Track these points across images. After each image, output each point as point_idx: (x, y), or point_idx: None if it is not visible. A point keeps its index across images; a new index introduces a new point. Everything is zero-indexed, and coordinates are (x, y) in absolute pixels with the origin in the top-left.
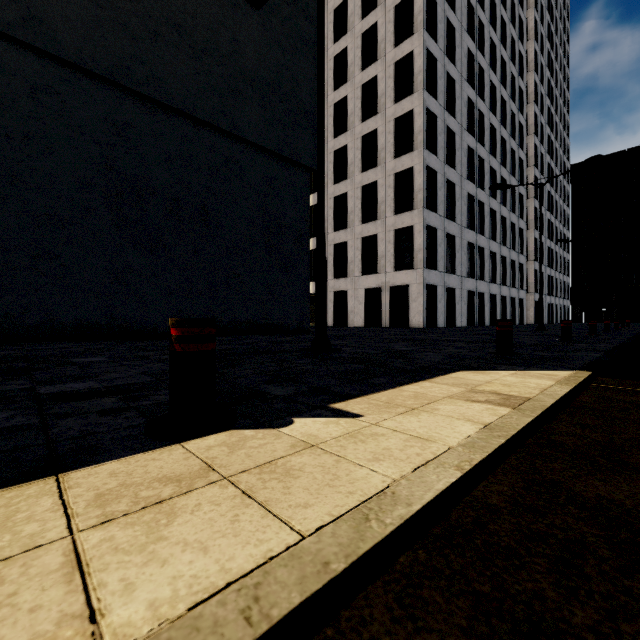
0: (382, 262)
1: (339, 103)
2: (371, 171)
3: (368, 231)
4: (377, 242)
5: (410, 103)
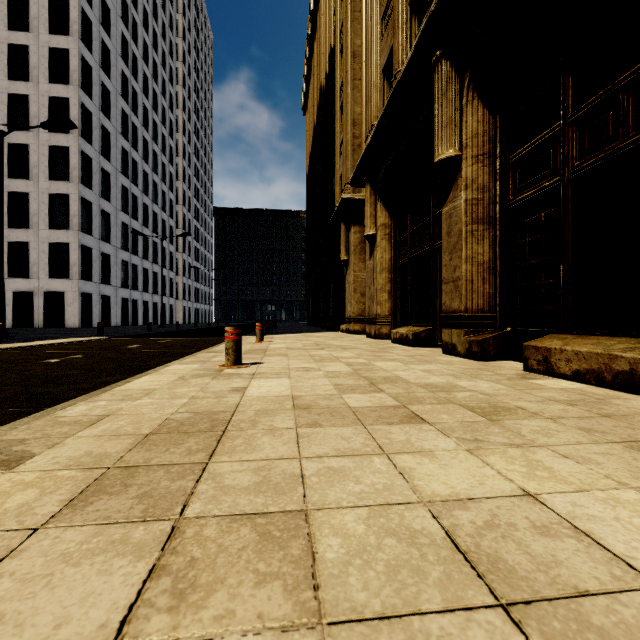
0: (35, 269)
1: None
2: (21, 181)
3: (17, 237)
4: (29, 249)
5: (66, 140)
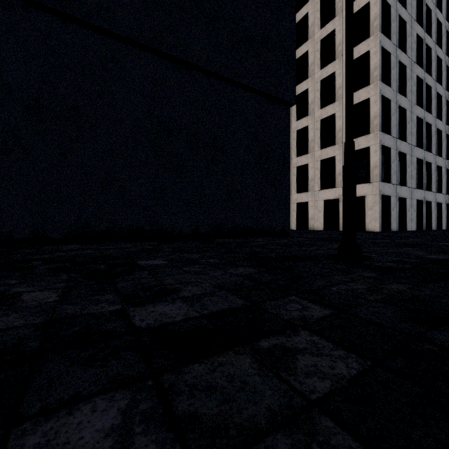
0: (339, 178)
1: (301, 57)
2: (329, 106)
3: (326, 154)
4: (334, 163)
5: (366, 46)
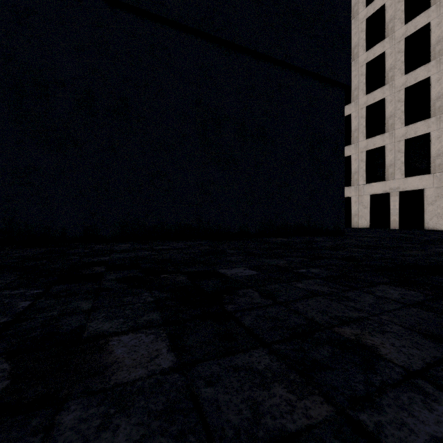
0: (390, 170)
1: None
2: (377, 91)
3: (374, 144)
4: (383, 153)
5: (425, 18)
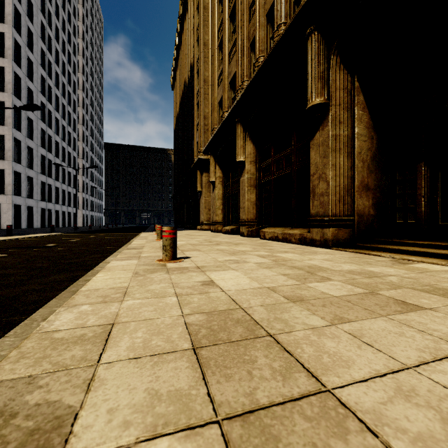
0: None
1: None
2: None
3: None
4: None
5: (2, 96)
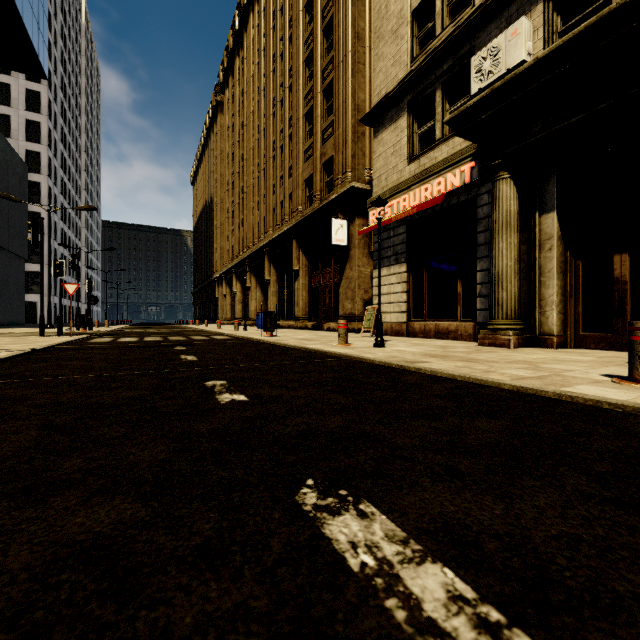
0: None
1: None
2: None
3: None
4: None
5: (39, 208)
